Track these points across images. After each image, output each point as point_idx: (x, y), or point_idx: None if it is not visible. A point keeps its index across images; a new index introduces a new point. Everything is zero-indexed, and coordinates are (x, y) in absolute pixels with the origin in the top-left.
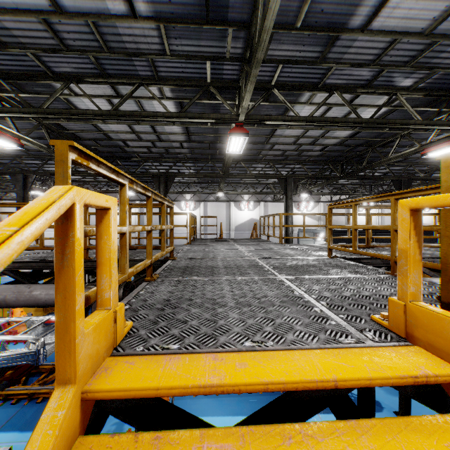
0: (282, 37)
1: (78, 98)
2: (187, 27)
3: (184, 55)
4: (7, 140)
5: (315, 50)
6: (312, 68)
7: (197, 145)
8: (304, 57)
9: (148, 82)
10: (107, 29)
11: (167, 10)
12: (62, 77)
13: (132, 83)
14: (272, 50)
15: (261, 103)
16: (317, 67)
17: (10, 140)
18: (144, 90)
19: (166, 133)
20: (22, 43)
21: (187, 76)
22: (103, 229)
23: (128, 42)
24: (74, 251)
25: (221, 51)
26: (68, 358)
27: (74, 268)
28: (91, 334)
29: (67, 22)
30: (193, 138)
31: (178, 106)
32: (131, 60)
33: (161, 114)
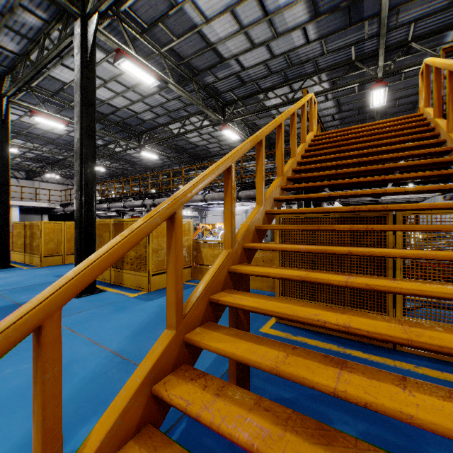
0: (408, 8)
1: (269, 101)
2: (337, 34)
3: (336, 50)
4: (236, 134)
5: (442, 1)
6: (446, 13)
7: (346, 114)
8: (433, 10)
9: (311, 75)
10: (293, 55)
11: (326, 31)
12: (265, 90)
13: (302, 79)
14: (402, 18)
15: (403, 57)
16: (451, 10)
17: (237, 134)
18: (308, 82)
19: (321, 110)
20: (252, 79)
21: (337, 61)
22: (314, 109)
23: (302, 57)
24: (313, 105)
25: (361, 37)
26: (311, 127)
27: (313, 109)
28: (314, 126)
29: (275, 60)
30: (343, 109)
31: (331, 85)
32: (303, 66)
33: (320, 92)
